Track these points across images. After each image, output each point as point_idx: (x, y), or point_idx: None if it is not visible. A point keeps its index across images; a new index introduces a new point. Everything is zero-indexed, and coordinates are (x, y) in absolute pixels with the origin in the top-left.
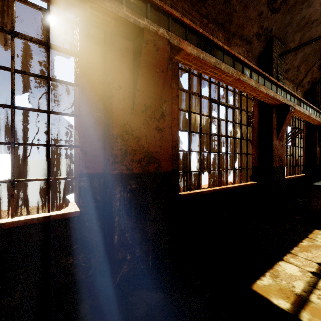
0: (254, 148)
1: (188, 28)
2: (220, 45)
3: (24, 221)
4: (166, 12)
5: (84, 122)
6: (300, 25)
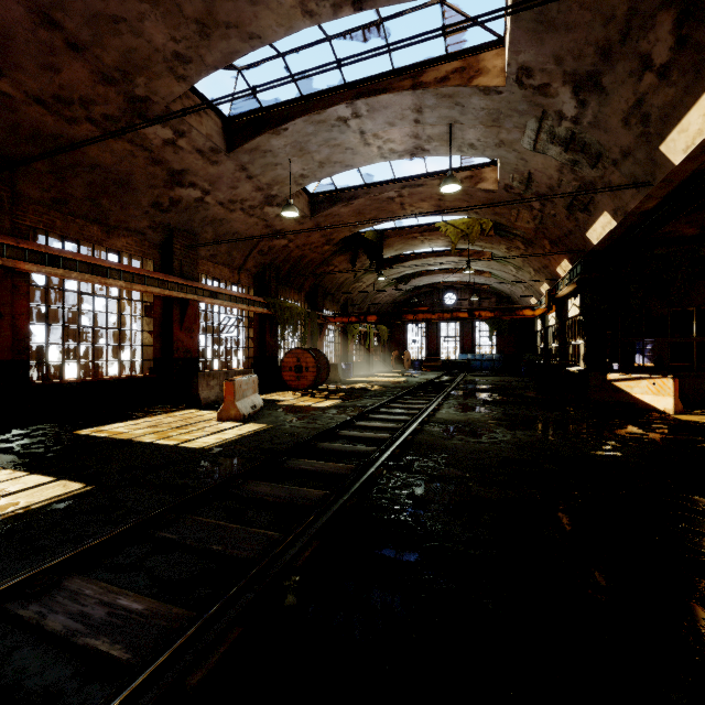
0: (155, 340)
1: (28, 250)
2: (71, 258)
3: None
4: (1, 243)
5: None
6: (206, 222)
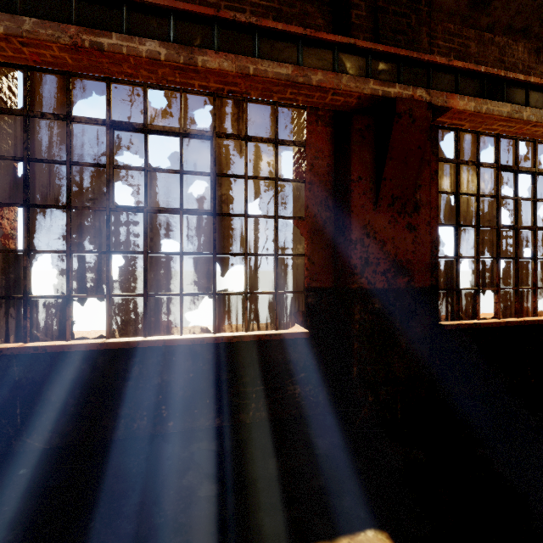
0: None
1: (460, 73)
2: (520, 80)
3: (259, 336)
4: (425, 64)
5: (311, 225)
6: None
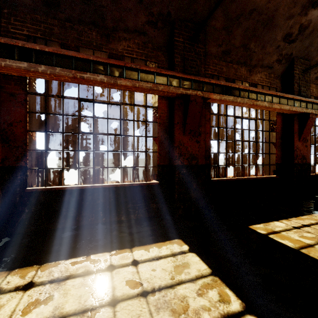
0: (277, 149)
1: (214, 85)
2: (237, 87)
3: (139, 184)
4: (201, 81)
5: (160, 140)
6: None
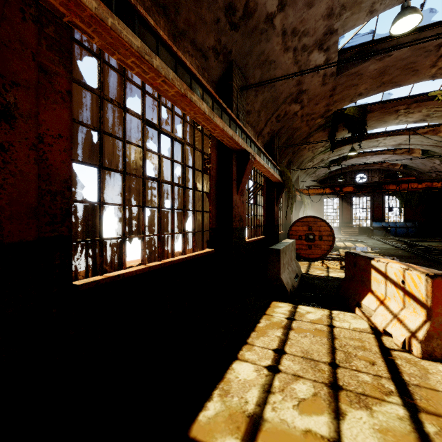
0: (212, 204)
1: None
2: (151, 25)
3: None
4: None
5: None
6: (259, 61)
